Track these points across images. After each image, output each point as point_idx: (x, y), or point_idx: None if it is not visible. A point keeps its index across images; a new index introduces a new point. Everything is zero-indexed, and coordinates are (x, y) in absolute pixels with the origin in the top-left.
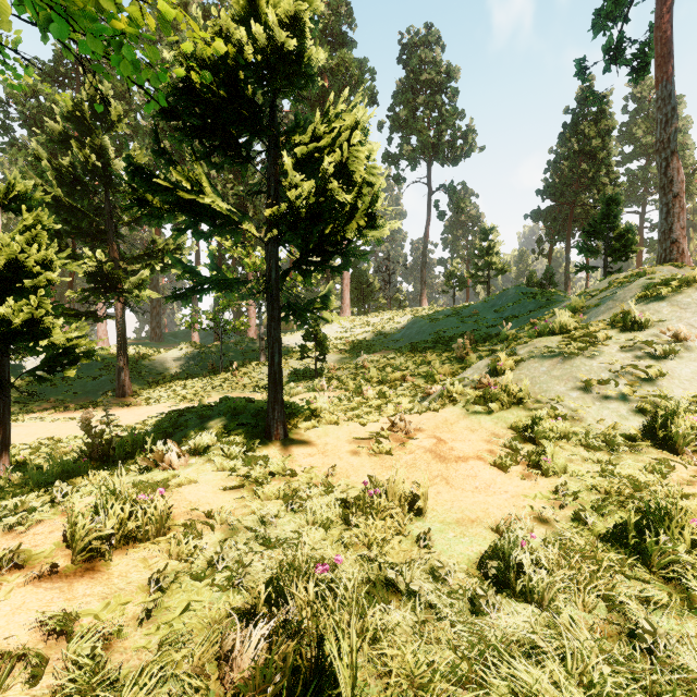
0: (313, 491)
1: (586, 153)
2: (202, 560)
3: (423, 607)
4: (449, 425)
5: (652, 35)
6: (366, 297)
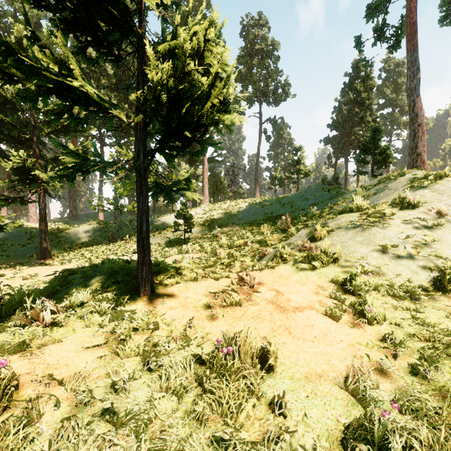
0: (171, 346)
1: (358, 101)
2: None
3: None
4: (284, 279)
5: (403, 22)
6: (219, 191)
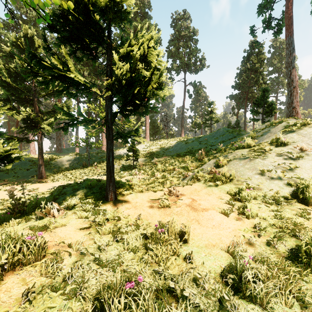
0: (128, 229)
1: (253, 69)
2: (60, 277)
3: (191, 308)
4: (197, 192)
5: (283, 16)
6: (156, 132)
